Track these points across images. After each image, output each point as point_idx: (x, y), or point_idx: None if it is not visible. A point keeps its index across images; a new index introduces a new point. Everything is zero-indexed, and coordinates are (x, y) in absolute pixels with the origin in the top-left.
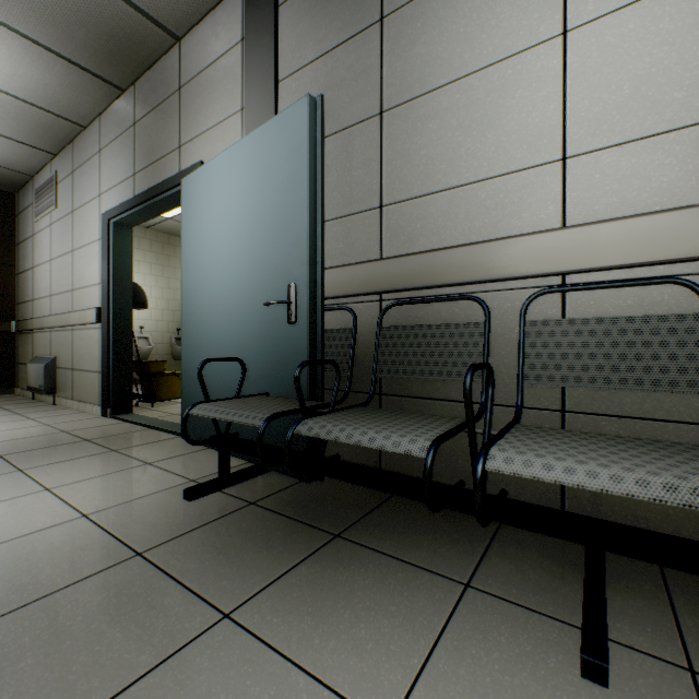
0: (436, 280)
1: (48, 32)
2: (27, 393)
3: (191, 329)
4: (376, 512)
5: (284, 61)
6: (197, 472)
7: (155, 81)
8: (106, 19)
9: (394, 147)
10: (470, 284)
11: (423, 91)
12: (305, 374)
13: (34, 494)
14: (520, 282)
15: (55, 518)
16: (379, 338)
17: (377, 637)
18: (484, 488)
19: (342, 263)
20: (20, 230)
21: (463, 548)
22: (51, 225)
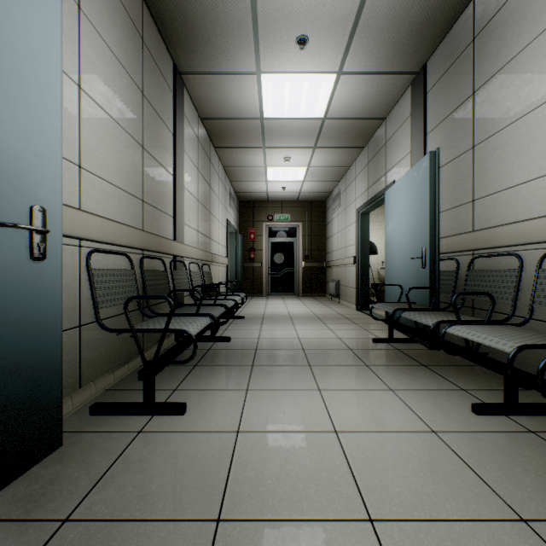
0: (496, 243)
1: (333, 142)
2: (329, 297)
3: (387, 268)
4: (454, 366)
5: (428, 123)
6: (383, 336)
7: (376, 140)
8: (353, 128)
9: (479, 166)
10: (514, 246)
11: (493, 132)
12: (428, 293)
13: (326, 330)
14: (544, 244)
15: (331, 336)
16: (466, 276)
17: (407, 382)
18: (475, 350)
19: (454, 233)
20: (327, 218)
21: (483, 385)
22: (338, 215)
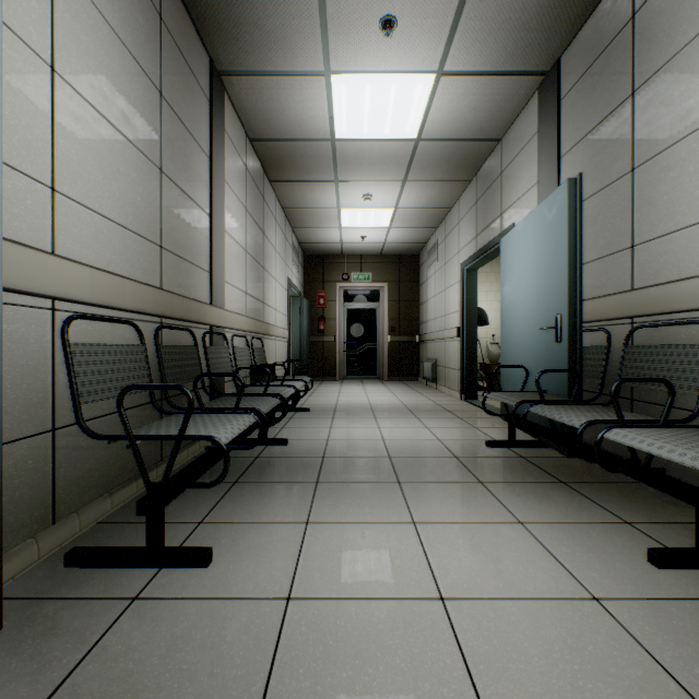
0: (670, 307)
1: (430, 174)
2: (423, 381)
3: (505, 343)
4: (606, 483)
5: (564, 141)
6: (499, 437)
7: (487, 170)
8: (457, 153)
9: (642, 197)
10: (698, 310)
11: (664, 146)
12: (565, 379)
13: (421, 428)
14: None
15: (428, 437)
16: (623, 354)
17: (542, 510)
18: (646, 464)
19: (603, 294)
20: (420, 278)
21: (654, 515)
22: (434, 273)
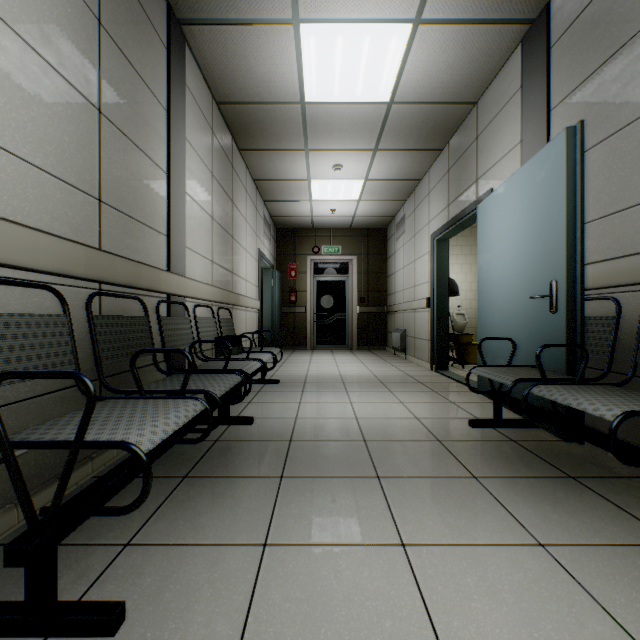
0: None
1: (401, 142)
2: (391, 351)
3: (482, 314)
4: (624, 479)
5: (554, 93)
6: (481, 414)
7: (460, 137)
8: (430, 119)
9: None
10: None
11: None
12: (563, 353)
13: (396, 403)
14: None
15: (404, 415)
16: None
17: (562, 522)
18: None
19: (607, 257)
20: (388, 250)
21: None
22: (403, 245)
